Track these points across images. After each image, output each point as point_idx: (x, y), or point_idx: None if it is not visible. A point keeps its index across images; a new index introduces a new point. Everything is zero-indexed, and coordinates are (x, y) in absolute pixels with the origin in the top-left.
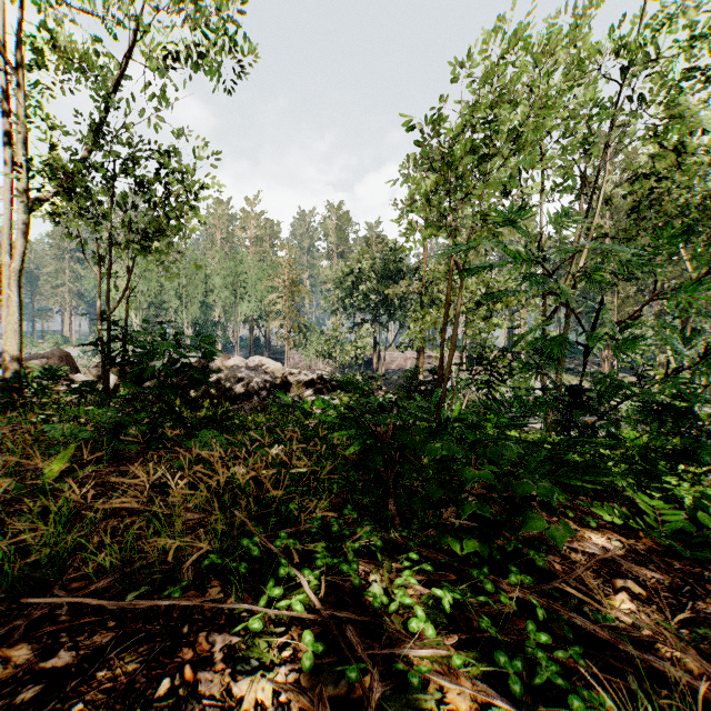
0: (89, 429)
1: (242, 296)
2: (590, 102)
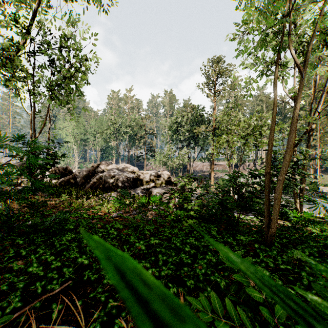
0: None
1: None
2: None
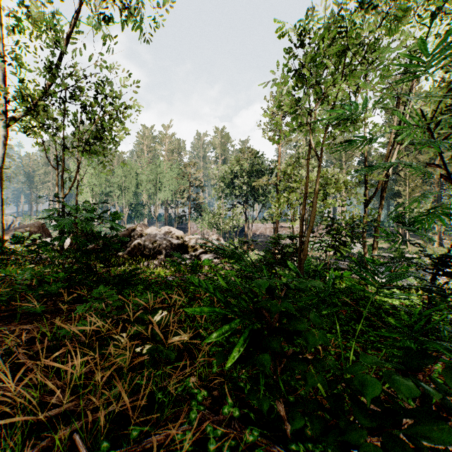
0: (3, 290)
1: (160, 187)
2: (400, 46)
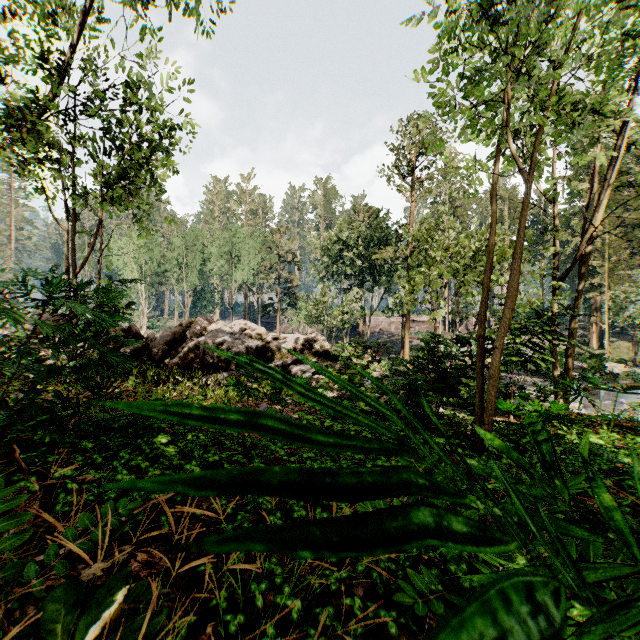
0: None
1: (237, 264)
2: None
